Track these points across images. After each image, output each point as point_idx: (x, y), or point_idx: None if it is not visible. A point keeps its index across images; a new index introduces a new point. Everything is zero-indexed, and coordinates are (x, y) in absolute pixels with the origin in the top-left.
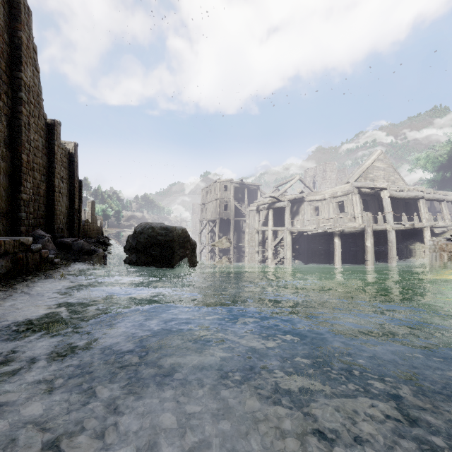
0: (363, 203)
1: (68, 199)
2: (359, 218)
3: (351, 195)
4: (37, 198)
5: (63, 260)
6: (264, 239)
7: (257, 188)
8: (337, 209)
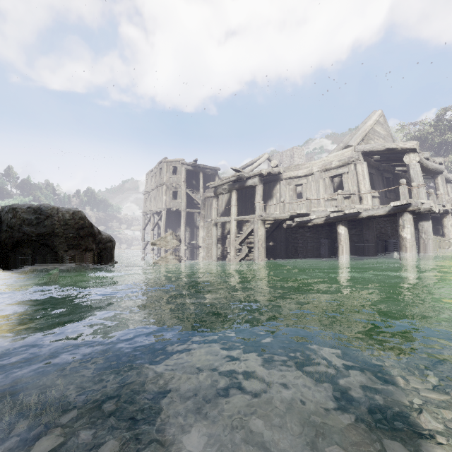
0: None
1: None
2: (368, 198)
3: (354, 164)
4: None
5: None
6: (224, 235)
7: (215, 173)
8: (331, 187)
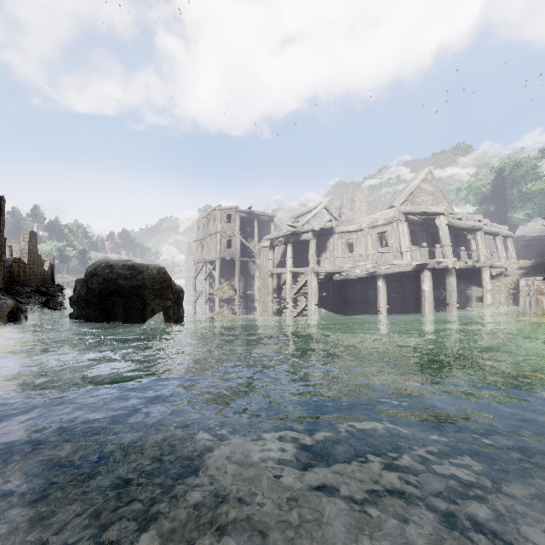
0: (410, 235)
1: None
2: (407, 254)
3: (396, 223)
4: None
5: None
6: (280, 285)
7: (270, 219)
8: (378, 243)
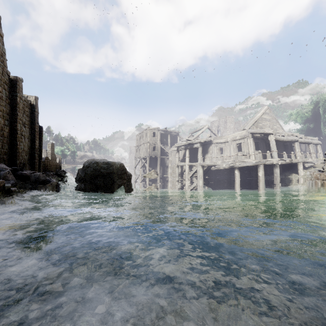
0: (255, 144)
1: (30, 140)
2: (252, 156)
3: (246, 138)
4: (0, 139)
5: (20, 189)
6: (182, 172)
7: (177, 134)
8: (236, 149)
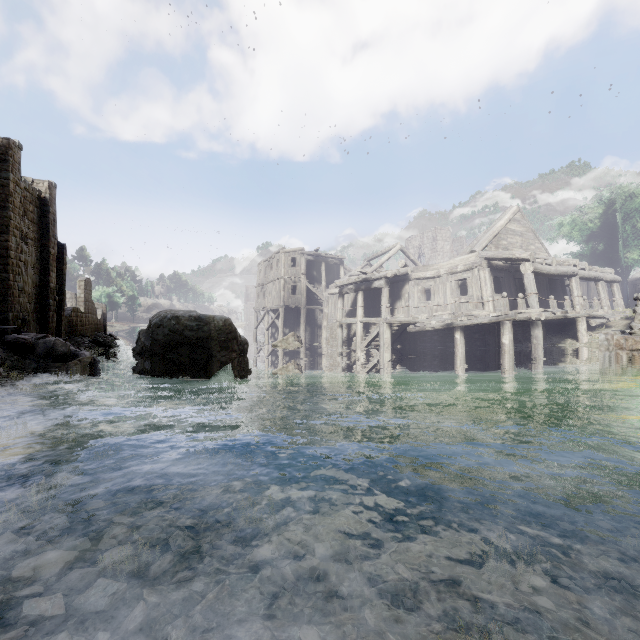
0: (494, 281)
1: (39, 272)
2: (489, 303)
3: (477, 269)
4: None
5: (13, 371)
6: (350, 337)
7: (339, 262)
8: (458, 291)
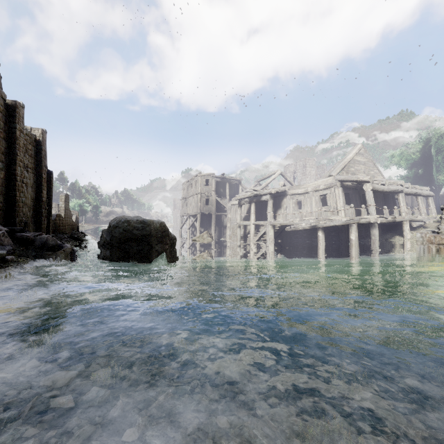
0: (345, 196)
1: (35, 190)
2: (341, 211)
3: (334, 188)
4: None
5: (20, 257)
6: (246, 234)
7: (238, 182)
8: (320, 202)
